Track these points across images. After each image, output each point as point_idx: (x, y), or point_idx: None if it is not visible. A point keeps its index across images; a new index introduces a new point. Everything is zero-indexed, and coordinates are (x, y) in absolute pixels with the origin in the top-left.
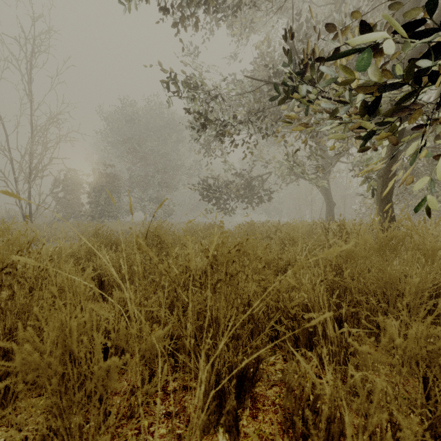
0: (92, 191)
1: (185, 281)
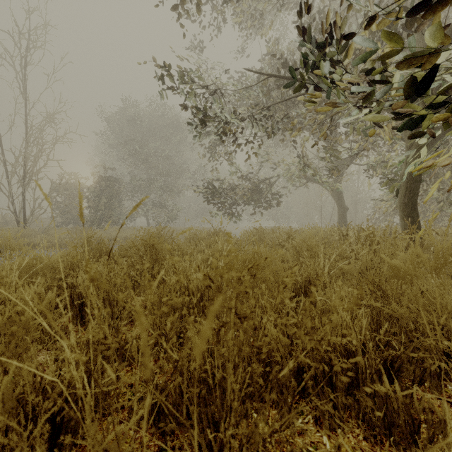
0: (92, 195)
1: (171, 325)
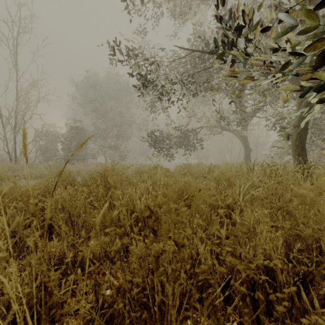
0: (65, 140)
1: (113, 253)
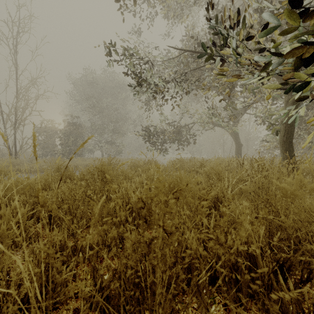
0: (63, 135)
1: (110, 240)
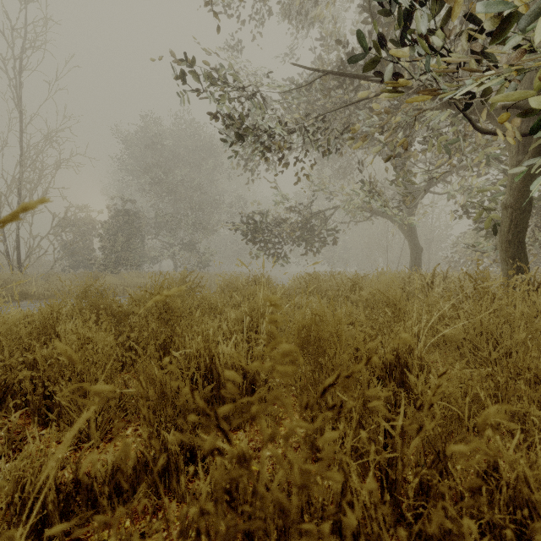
0: (105, 233)
1: None
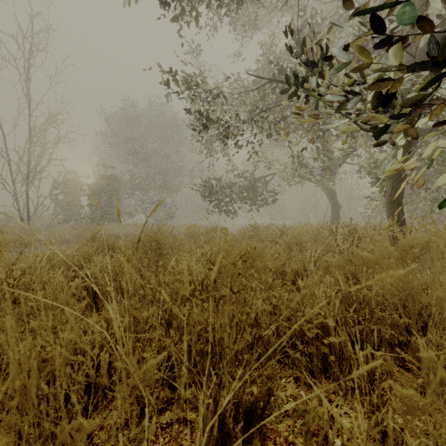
0: (92, 193)
1: (182, 297)
